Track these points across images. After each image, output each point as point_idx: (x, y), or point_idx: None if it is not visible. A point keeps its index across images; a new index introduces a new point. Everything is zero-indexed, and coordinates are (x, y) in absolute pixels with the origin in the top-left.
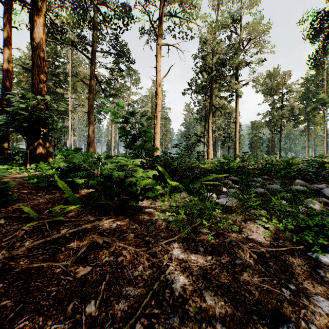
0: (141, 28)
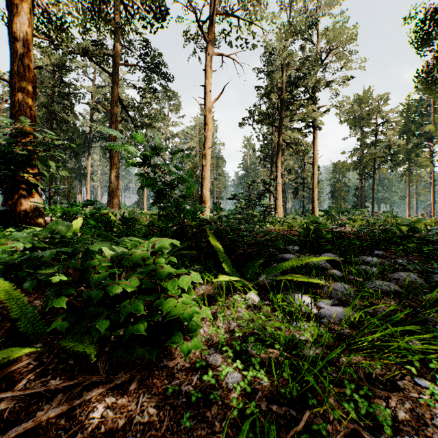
0: (184, 31)
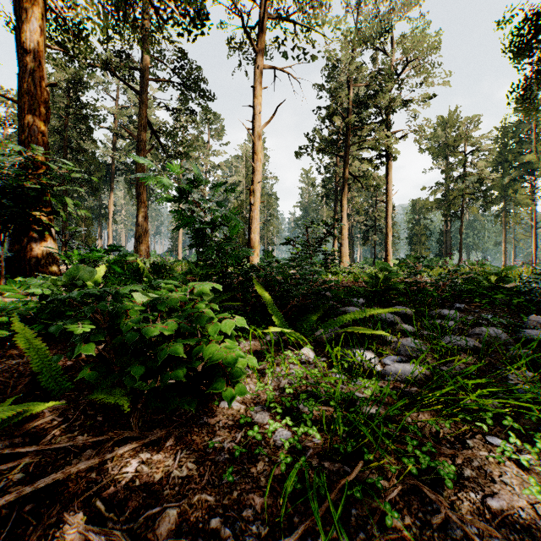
0: (228, 39)
